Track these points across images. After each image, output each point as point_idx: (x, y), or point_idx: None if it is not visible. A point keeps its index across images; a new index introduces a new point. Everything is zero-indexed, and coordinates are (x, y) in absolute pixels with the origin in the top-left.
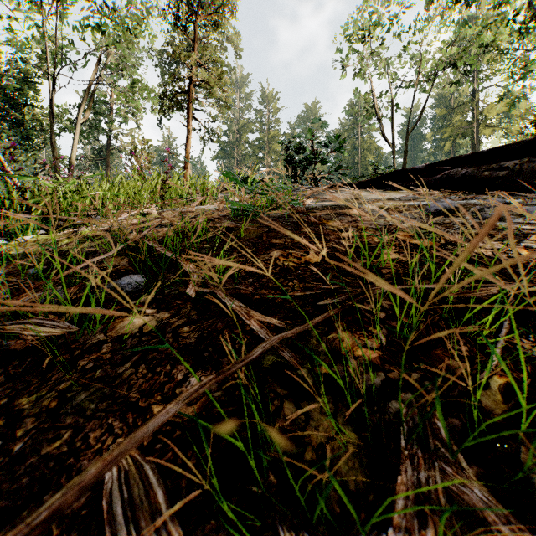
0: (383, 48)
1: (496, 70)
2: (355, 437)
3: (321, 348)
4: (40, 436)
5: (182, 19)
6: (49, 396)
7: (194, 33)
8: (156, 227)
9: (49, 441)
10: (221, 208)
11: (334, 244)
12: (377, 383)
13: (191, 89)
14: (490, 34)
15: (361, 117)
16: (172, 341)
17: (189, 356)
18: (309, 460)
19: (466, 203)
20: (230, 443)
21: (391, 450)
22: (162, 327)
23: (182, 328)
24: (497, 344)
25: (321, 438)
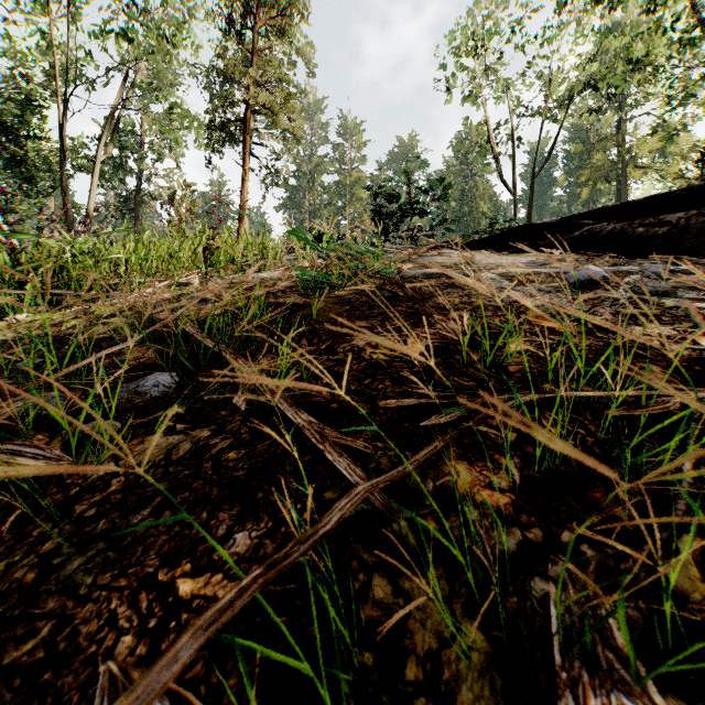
0: (502, 64)
1: (649, 94)
2: (482, 639)
3: (426, 488)
4: (6, 632)
5: (237, 24)
6: (26, 563)
7: (252, 43)
8: (197, 303)
9: (19, 641)
10: (286, 276)
11: (441, 328)
12: (511, 548)
13: (248, 116)
14: (641, 47)
15: (472, 155)
16: (212, 473)
17: (236, 498)
18: (412, 679)
19: (617, 270)
20: (292, 646)
21: (538, 662)
22: (199, 452)
23: (226, 454)
24: (682, 483)
25: (430, 640)
